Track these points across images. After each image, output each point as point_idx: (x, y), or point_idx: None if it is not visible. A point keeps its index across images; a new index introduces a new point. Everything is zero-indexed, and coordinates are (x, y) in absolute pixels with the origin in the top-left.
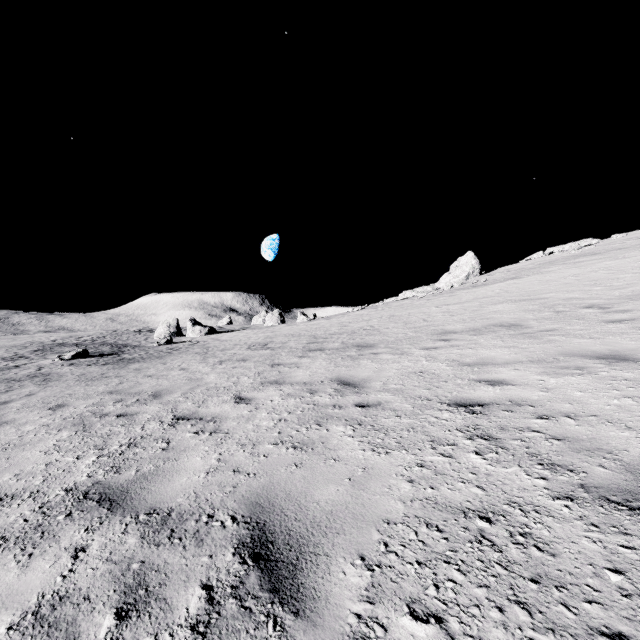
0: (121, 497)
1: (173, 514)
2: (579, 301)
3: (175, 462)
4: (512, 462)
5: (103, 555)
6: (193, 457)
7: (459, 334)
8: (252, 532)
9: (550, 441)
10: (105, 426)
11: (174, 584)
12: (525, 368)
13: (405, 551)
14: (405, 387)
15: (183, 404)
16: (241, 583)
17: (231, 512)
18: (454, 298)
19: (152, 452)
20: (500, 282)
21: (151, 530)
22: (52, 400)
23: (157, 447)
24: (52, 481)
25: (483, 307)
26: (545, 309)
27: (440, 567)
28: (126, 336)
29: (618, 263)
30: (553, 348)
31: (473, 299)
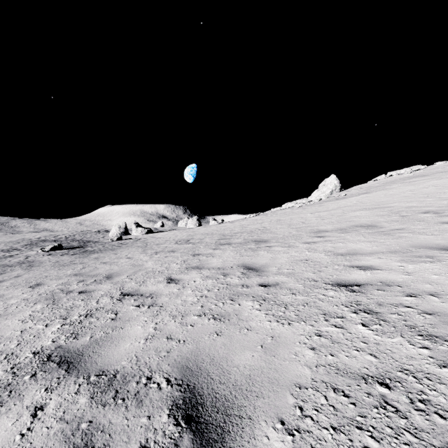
0: (77, 360)
1: (118, 376)
2: (417, 208)
3: (121, 330)
4: (395, 333)
5: (57, 414)
6: (135, 326)
7: (330, 232)
8: (184, 394)
9: (422, 315)
10: (69, 300)
11: (116, 445)
12: (386, 257)
13: (319, 416)
14: (295, 271)
15: (128, 284)
16: (176, 446)
17: (166, 375)
18: (323, 207)
19: (103, 321)
20: (356, 196)
21: (99, 390)
22: (33, 280)
23: (107, 317)
24: (24, 345)
25: (345, 213)
26: (393, 214)
27: (354, 433)
28: (89, 235)
29: (443, 182)
30: (405, 242)
31: (337, 208)
